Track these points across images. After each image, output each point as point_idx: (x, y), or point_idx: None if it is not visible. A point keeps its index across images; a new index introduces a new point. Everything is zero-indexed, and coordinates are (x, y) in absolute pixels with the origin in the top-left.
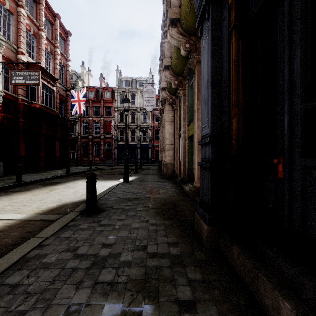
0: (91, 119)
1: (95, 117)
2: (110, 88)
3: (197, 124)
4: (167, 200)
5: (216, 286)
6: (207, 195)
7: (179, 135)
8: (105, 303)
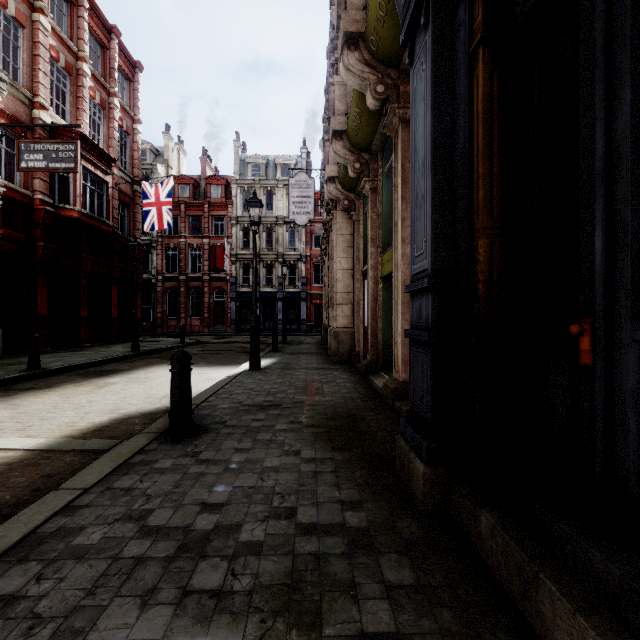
0: (183, 242)
1: (191, 237)
2: (223, 178)
3: (400, 251)
4: (339, 408)
5: (445, 600)
6: (424, 399)
7: (364, 273)
8: (204, 639)
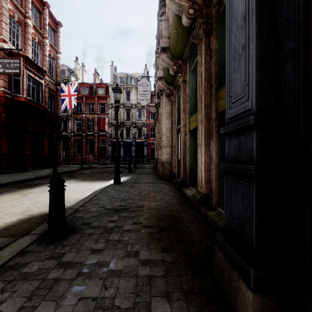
0: (84, 116)
1: (88, 114)
2: (105, 84)
3: (204, 112)
4: (165, 211)
5: None
6: (246, 226)
7: (178, 129)
8: None
